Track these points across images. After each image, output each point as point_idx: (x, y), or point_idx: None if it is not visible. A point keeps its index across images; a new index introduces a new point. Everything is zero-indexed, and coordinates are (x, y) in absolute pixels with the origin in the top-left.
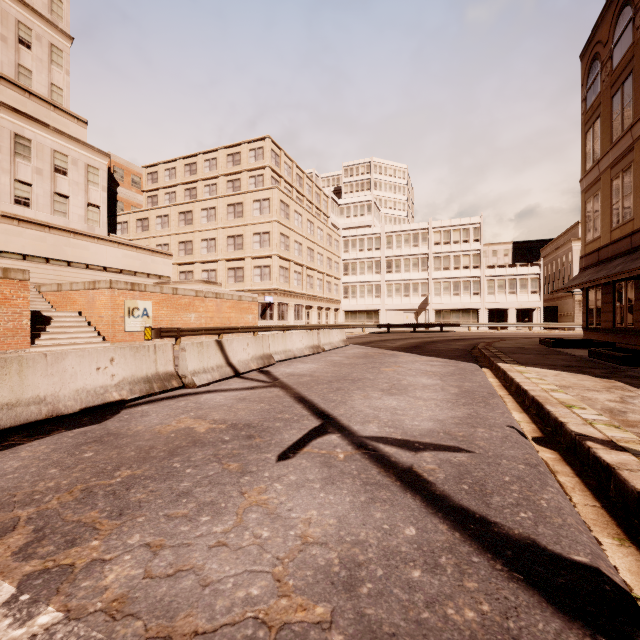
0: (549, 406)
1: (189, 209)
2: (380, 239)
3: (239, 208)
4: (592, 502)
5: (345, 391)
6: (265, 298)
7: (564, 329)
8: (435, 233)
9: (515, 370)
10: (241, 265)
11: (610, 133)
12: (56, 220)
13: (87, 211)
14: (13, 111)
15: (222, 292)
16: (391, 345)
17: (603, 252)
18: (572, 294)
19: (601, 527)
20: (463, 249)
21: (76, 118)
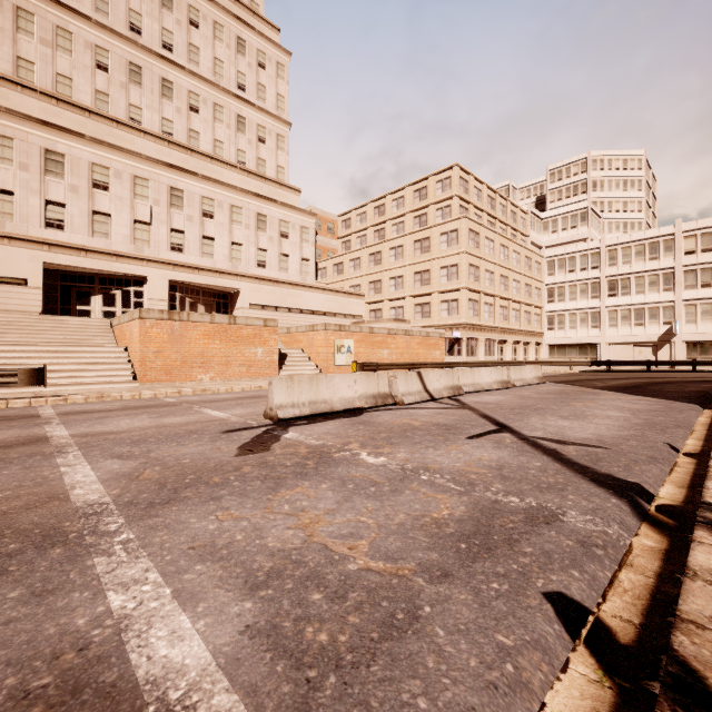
0: None
1: (378, 250)
2: (598, 255)
3: (426, 243)
4: (685, 477)
5: (524, 415)
6: (452, 333)
7: None
8: (686, 239)
9: None
10: (428, 300)
11: None
12: (281, 276)
13: (301, 265)
14: (256, 196)
15: (411, 329)
16: (600, 384)
17: None
18: None
19: (674, 483)
20: None
21: (293, 189)
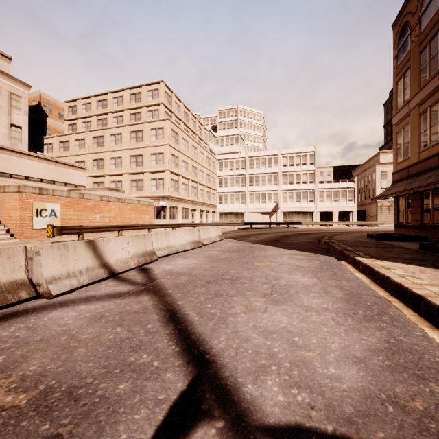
0: None
1: (101, 134)
2: (245, 161)
3: (140, 134)
4: None
5: (224, 298)
6: (159, 203)
7: (371, 226)
8: (283, 158)
9: (379, 265)
10: (141, 178)
11: (418, 79)
12: None
13: (10, 130)
14: None
15: (123, 197)
16: (256, 239)
17: (413, 169)
18: (376, 201)
19: None
20: (302, 169)
21: (0, 54)
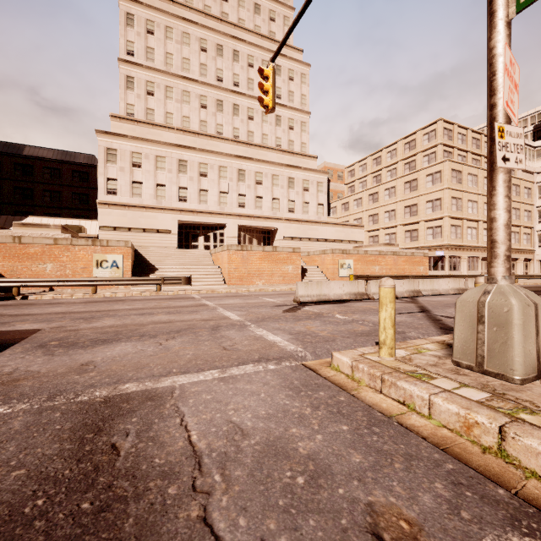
0: None
1: (375, 191)
2: None
3: (414, 183)
4: None
5: (450, 307)
6: (436, 253)
7: None
8: None
9: None
10: (415, 227)
11: None
12: (304, 217)
13: (317, 208)
14: (288, 166)
15: (398, 251)
16: None
17: None
18: None
19: None
20: None
21: (312, 157)
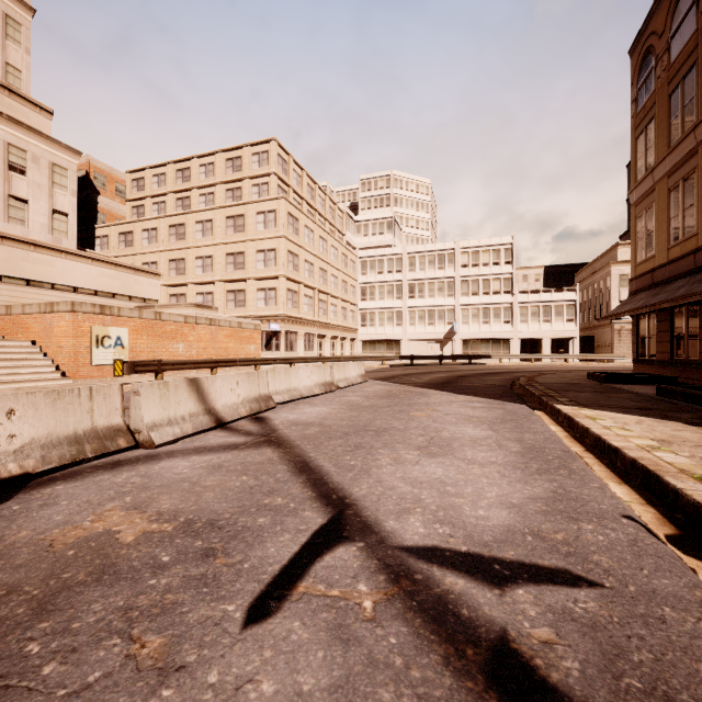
0: (671, 478)
1: (181, 222)
2: (402, 260)
3: (240, 221)
4: None
5: (367, 450)
6: (270, 325)
7: (603, 361)
8: (462, 254)
9: (583, 415)
10: (242, 287)
11: (667, 136)
12: (11, 229)
13: (52, 219)
14: None
15: (218, 318)
16: (417, 380)
17: (659, 273)
18: (611, 323)
19: None
20: (493, 272)
21: (38, 106)
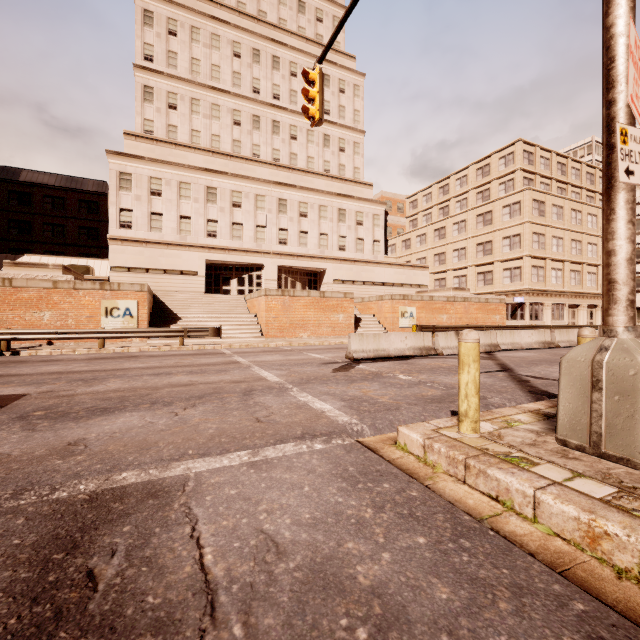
0: None
1: (442, 226)
2: None
3: (488, 216)
4: None
5: (536, 364)
6: (514, 299)
7: None
8: None
9: None
10: (490, 269)
11: None
12: (357, 256)
13: (373, 246)
14: (338, 196)
15: (469, 296)
16: None
17: None
18: None
19: None
20: None
21: (367, 185)
